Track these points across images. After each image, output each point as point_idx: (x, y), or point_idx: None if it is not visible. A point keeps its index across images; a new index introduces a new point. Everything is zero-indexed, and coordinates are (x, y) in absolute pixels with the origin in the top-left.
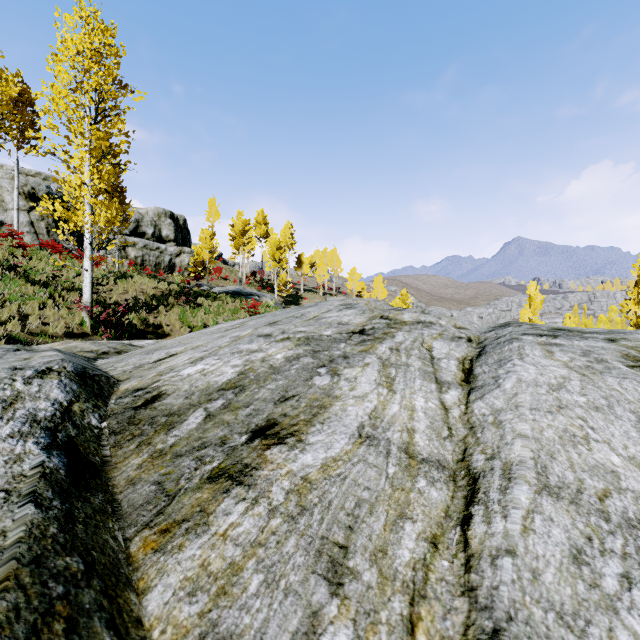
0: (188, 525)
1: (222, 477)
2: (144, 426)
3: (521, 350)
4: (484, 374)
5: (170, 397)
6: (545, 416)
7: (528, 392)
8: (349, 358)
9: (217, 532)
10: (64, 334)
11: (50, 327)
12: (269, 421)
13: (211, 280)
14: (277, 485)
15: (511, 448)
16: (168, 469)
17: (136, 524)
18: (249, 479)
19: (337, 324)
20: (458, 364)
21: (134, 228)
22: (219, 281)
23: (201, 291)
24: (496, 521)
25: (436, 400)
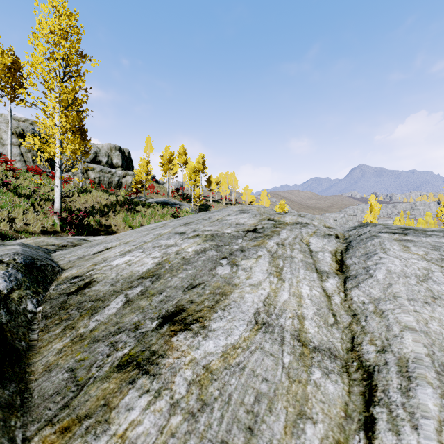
0: (89, 423)
1: (130, 365)
2: (72, 311)
3: (382, 245)
4: (355, 265)
5: (99, 284)
6: (424, 307)
7: (400, 283)
8: (245, 251)
9: (116, 432)
10: (41, 232)
11: (30, 227)
12: (178, 307)
13: (147, 194)
14: (180, 375)
15: (402, 341)
16: (83, 355)
17: (40, 419)
18: (155, 368)
19: (235, 224)
20: (332, 256)
21: (93, 158)
22: (153, 195)
23: (139, 201)
24: (406, 432)
25: (319, 288)
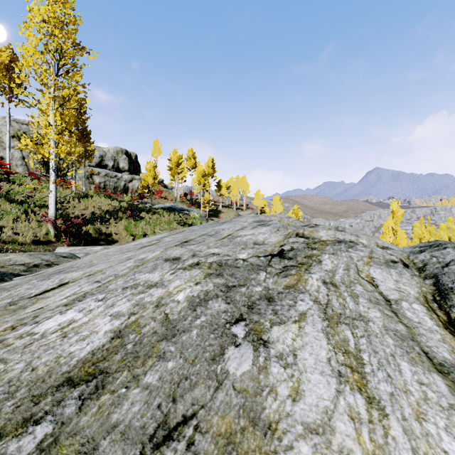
0: None
1: None
2: None
3: None
4: None
5: None
6: None
7: None
8: (275, 301)
9: None
10: (32, 242)
11: (19, 236)
12: None
13: (154, 199)
14: None
15: None
16: None
17: None
18: None
19: (253, 244)
20: (428, 312)
21: (99, 162)
22: (160, 200)
23: (144, 207)
24: None
25: None
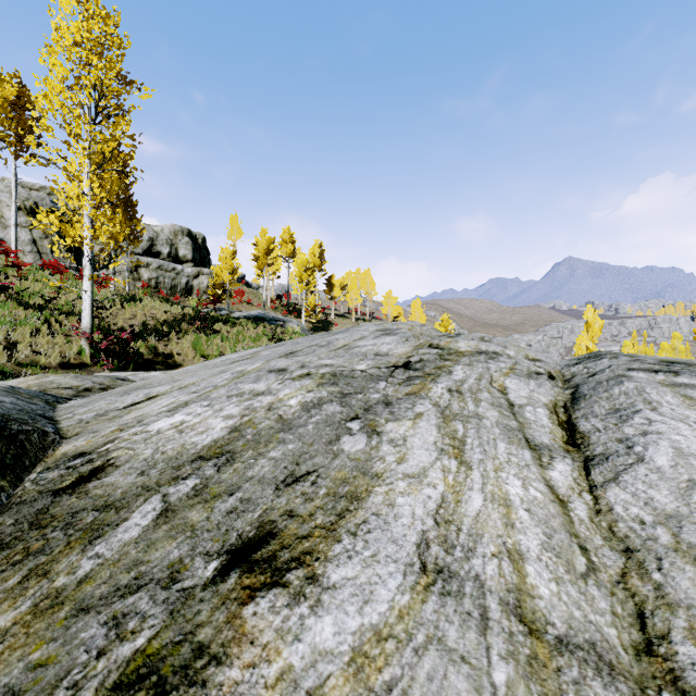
0: None
1: (143, 686)
2: (53, 531)
3: (644, 394)
4: (599, 433)
5: (117, 471)
6: None
7: None
8: (392, 405)
9: None
10: (59, 365)
11: (42, 357)
12: (262, 527)
13: (232, 304)
14: None
15: None
16: (48, 650)
17: None
18: None
19: (374, 355)
20: (550, 414)
21: (148, 247)
22: (241, 305)
23: (219, 316)
24: None
25: (540, 483)
